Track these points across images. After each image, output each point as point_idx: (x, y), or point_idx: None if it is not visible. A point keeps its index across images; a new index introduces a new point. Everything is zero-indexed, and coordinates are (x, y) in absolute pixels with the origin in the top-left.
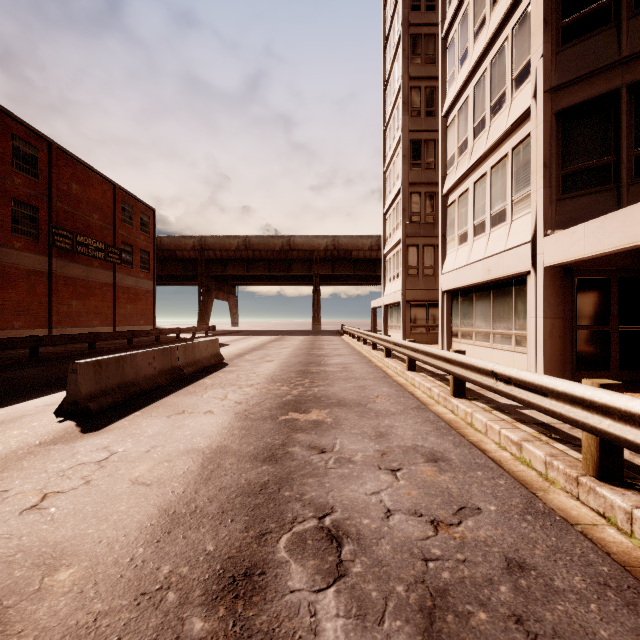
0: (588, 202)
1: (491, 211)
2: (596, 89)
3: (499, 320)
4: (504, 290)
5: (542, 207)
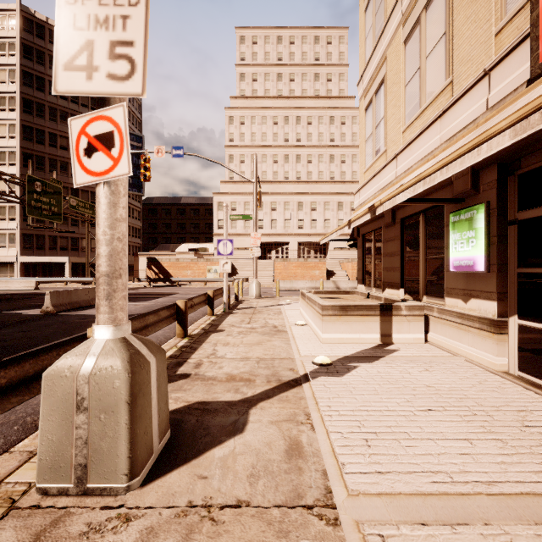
0: (29, 251)
1: (0, 244)
2: (30, 232)
3: (3, 272)
4: (5, 265)
5: (20, 250)
